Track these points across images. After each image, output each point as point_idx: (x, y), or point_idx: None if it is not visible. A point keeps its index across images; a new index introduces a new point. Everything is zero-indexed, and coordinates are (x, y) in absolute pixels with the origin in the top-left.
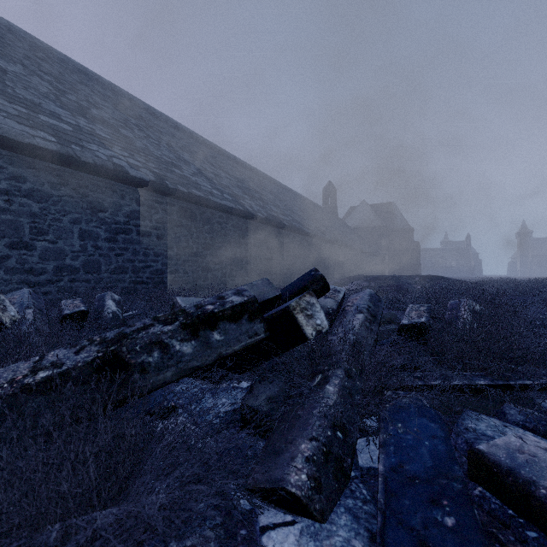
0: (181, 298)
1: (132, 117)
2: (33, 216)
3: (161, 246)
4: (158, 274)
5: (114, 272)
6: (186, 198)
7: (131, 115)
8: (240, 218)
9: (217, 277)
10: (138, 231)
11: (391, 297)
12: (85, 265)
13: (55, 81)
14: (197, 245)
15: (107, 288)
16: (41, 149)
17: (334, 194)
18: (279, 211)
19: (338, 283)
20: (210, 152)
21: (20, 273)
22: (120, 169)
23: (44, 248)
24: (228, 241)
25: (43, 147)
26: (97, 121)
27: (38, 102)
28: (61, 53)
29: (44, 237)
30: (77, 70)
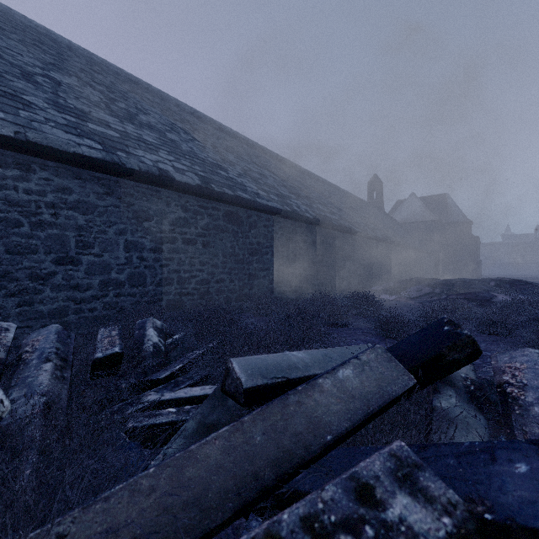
0: (239, 362)
1: (179, 121)
2: (79, 229)
3: (207, 254)
4: (204, 284)
5: (160, 284)
6: (232, 202)
7: (177, 119)
8: (287, 219)
9: (264, 284)
10: (184, 239)
11: (481, 315)
12: (130, 278)
13: (106, 91)
14: (244, 251)
15: (152, 301)
16: (86, 157)
17: (380, 188)
18: (326, 210)
19: (395, 288)
20: (253, 152)
21: (66, 289)
22: (166, 174)
23: (90, 262)
24: (275, 245)
25: (88, 155)
26: (144, 127)
27: (87, 111)
28: (114, 66)
29: (90, 250)
30: (129, 80)
